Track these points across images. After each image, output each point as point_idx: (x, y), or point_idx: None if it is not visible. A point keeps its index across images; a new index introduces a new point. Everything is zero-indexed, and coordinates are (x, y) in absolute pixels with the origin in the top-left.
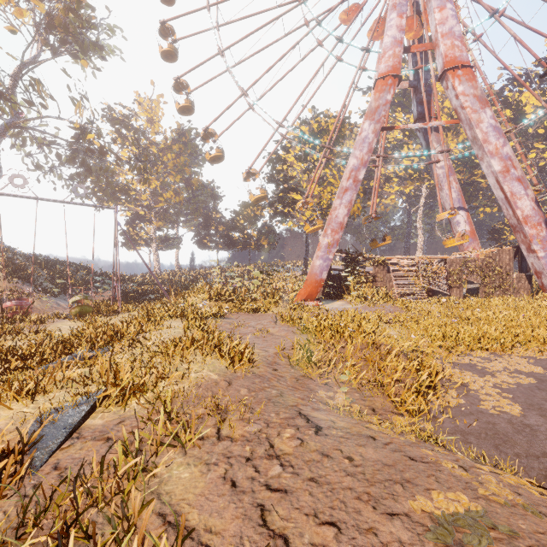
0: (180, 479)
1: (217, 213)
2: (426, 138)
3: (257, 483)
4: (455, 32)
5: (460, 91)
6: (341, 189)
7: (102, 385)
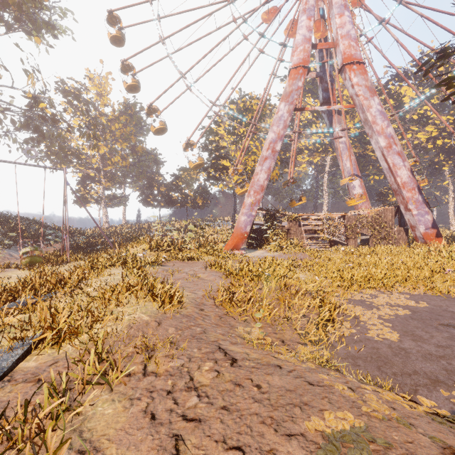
0: (104, 415)
1: (159, 176)
2: (329, 118)
3: (175, 414)
4: (352, 34)
5: (355, 82)
6: (262, 157)
7: (39, 330)
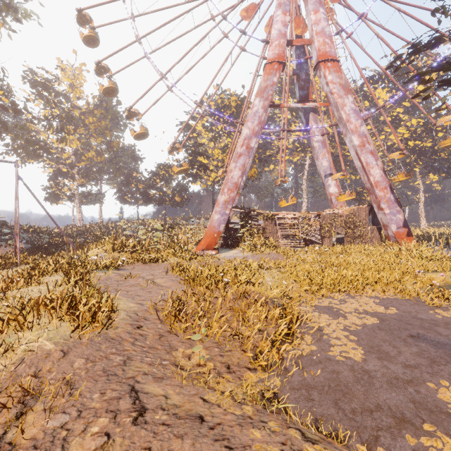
0: None
1: (137, 172)
2: (306, 116)
3: None
4: (326, 31)
5: (329, 79)
6: (236, 154)
7: None
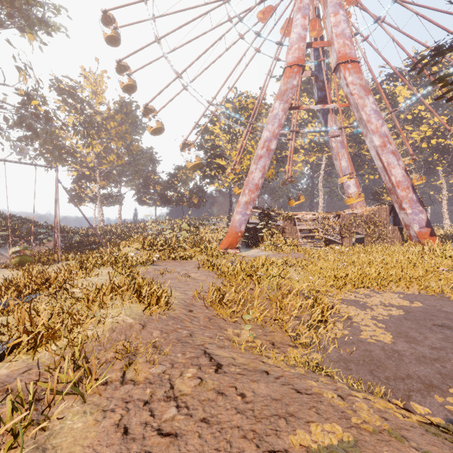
0: (72, 429)
1: (155, 174)
2: (324, 117)
3: (150, 428)
4: (346, 33)
5: (349, 80)
6: (256, 156)
7: (14, 334)
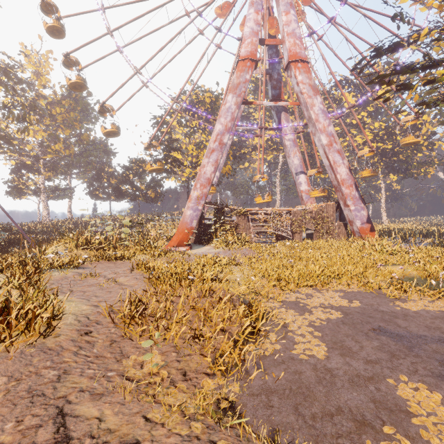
0: None
1: (109, 167)
2: (278, 115)
3: None
4: (297, 33)
5: (300, 79)
6: (209, 149)
7: None
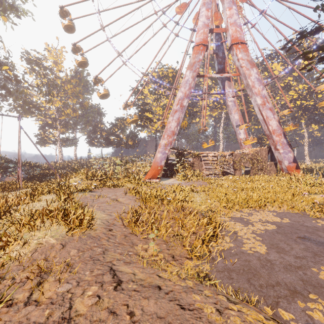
0: None
1: (101, 124)
2: (222, 83)
3: None
4: (237, 23)
5: (240, 57)
6: (173, 110)
7: None
